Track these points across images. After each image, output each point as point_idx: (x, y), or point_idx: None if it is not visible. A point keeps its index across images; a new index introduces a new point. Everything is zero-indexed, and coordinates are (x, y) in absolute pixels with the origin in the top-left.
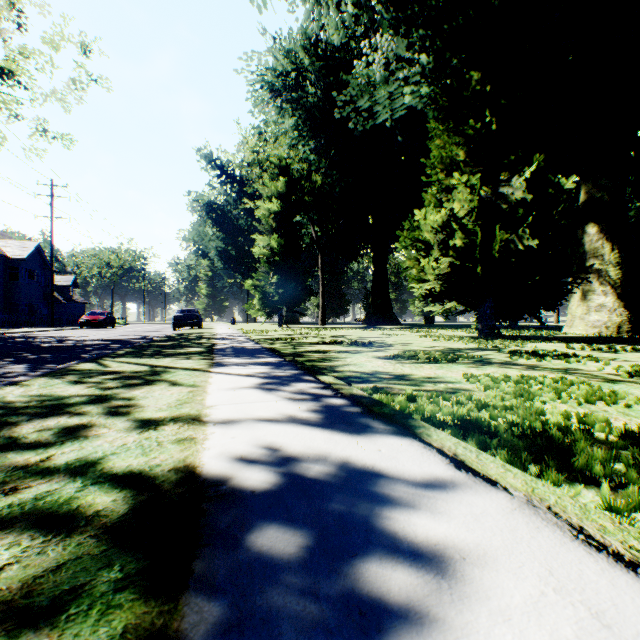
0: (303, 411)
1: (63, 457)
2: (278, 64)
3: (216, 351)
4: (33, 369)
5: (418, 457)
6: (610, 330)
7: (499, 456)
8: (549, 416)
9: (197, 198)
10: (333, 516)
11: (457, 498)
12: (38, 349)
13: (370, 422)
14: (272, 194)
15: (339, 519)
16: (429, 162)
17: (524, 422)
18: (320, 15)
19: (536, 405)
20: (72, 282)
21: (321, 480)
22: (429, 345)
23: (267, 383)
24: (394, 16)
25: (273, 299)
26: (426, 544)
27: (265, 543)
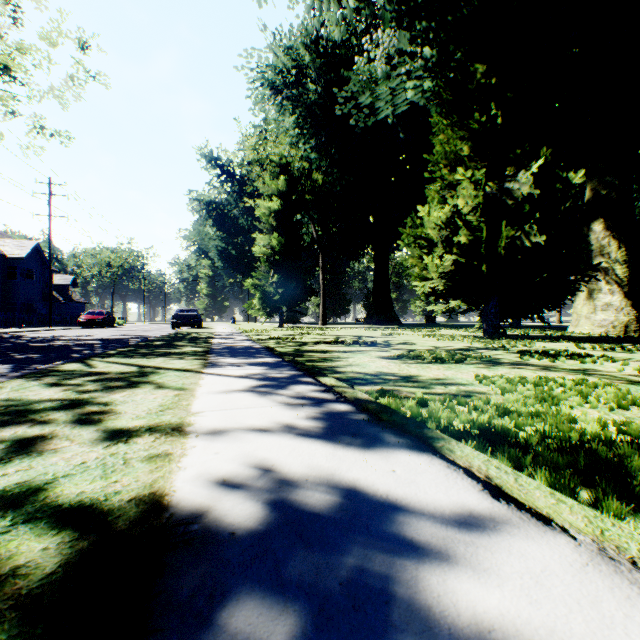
0: (301, 419)
1: (2, 481)
2: (278, 61)
3: (212, 351)
4: (16, 370)
5: (442, 481)
6: (617, 329)
7: (540, 478)
8: (584, 425)
9: (197, 197)
10: (339, 576)
11: (504, 545)
12: (29, 349)
13: (379, 433)
14: (272, 193)
15: (347, 582)
16: (432, 157)
17: (558, 433)
18: (321, 9)
19: (565, 411)
20: (71, 282)
21: (322, 515)
22: (433, 345)
23: (263, 385)
24: (396, 9)
25: (273, 298)
26: (476, 630)
27: (240, 627)
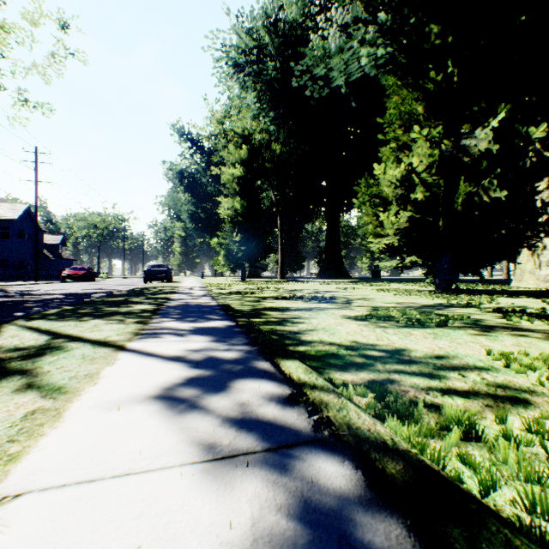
0: None
1: None
2: (241, 42)
3: (162, 309)
4: None
5: None
6: None
7: None
8: None
9: (171, 167)
10: None
11: None
12: None
13: None
14: (236, 161)
15: None
16: (387, 118)
17: None
18: None
19: None
20: (60, 241)
21: None
22: (394, 300)
23: (192, 382)
24: None
25: (236, 255)
26: None
27: None
